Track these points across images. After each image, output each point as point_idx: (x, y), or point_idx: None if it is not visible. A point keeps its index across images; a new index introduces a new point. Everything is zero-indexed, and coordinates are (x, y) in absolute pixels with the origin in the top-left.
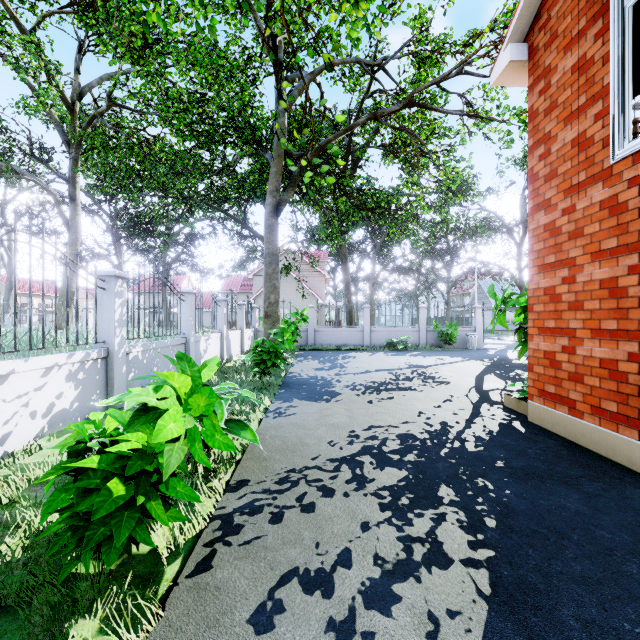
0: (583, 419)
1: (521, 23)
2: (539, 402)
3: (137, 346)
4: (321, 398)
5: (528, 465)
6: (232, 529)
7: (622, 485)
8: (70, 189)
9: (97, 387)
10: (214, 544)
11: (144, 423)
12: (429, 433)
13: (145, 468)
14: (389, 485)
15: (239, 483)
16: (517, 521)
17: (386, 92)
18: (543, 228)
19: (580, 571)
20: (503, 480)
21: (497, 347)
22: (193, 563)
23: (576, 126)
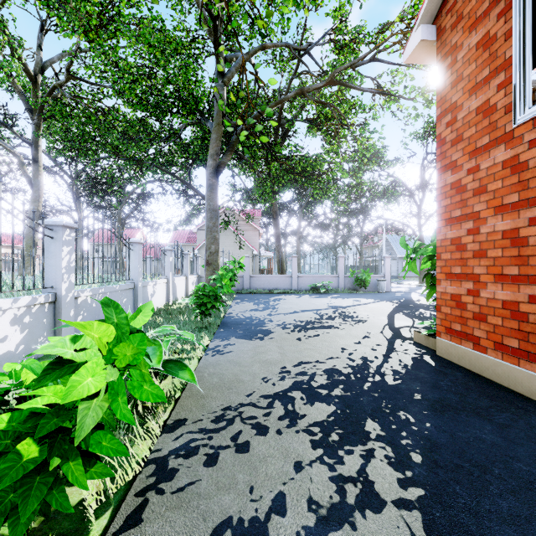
0: (487, 354)
1: (431, 7)
2: (446, 338)
3: (86, 291)
4: (255, 336)
5: (442, 397)
6: (166, 474)
7: (527, 415)
8: (33, 152)
9: (44, 330)
10: (146, 493)
11: (56, 379)
12: (352, 368)
13: (63, 425)
14: (319, 421)
15: (176, 423)
16: (441, 455)
17: (311, 73)
18: (450, 186)
19: (507, 509)
20: (422, 413)
21: (402, 290)
22: (122, 517)
23: (480, 96)
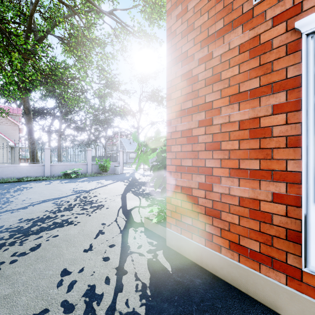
0: (221, 253)
1: None
2: (177, 231)
3: None
4: None
5: None
6: None
7: None
8: None
9: None
10: None
11: None
12: None
13: None
14: None
15: None
16: None
17: None
18: (180, 78)
19: None
20: None
21: (130, 171)
22: None
23: None
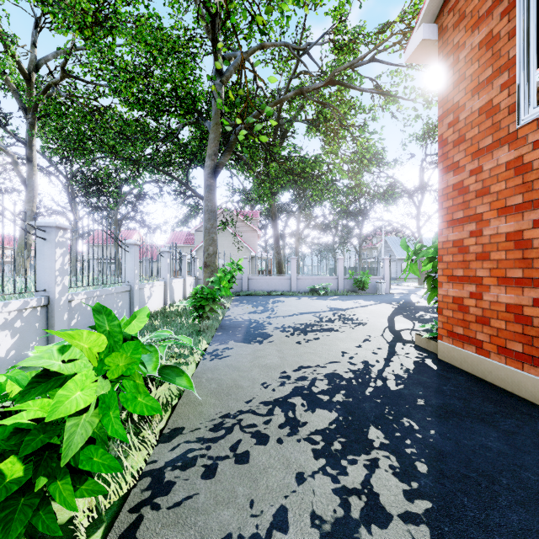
0: (490, 358)
1: (432, 6)
2: (448, 342)
3: (80, 294)
4: (254, 340)
5: (446, 403)
6: (162, 488)
7: (532, 421)
8: (27, 151)
9: (36, 334)
10: (141, 508)
11: (41, 393)
12: (353, 372)
13: (50, 441)
14: (321, 428)
15: (173, 432)
16: (447, 465)
17: (310, 73)
18: (452, 187)
19: (518, 522)
20: (426, 419)
21: (401, 292)
22: (115, 535)
23: (483, 96)
